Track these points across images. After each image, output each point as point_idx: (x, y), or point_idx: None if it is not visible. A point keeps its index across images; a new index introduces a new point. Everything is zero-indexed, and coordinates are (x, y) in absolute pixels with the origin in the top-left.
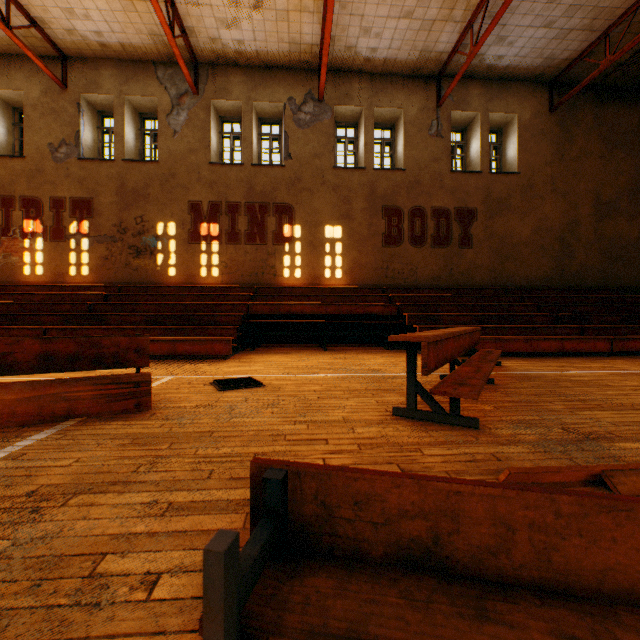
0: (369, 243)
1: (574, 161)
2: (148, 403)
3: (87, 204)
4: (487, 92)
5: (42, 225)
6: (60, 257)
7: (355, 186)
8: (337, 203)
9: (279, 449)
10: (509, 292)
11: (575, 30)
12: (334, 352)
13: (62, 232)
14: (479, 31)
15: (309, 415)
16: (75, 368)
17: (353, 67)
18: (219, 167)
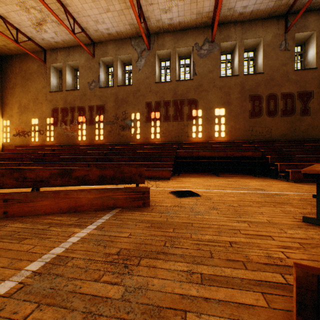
0: (241, 116)
1: None
2: (148, 203)
3: (102, 107)
4: None
5: (85, 118)
6: (92, 132)
7: (232, 85)
8: (222, 96)
9: (242, 240)
10: None
11: None
12: (224, 177)
13: (93, 121)
14: None
15: (242, 217)
16: (113, 183)
17: (231, 20)
18: (160, 84)
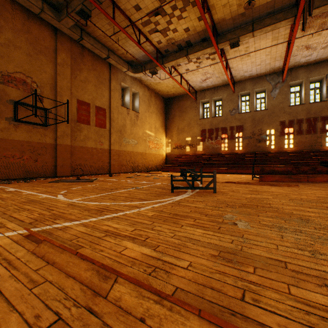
0: None
1: None
2: None
3: (241, 127)
4: None
5: (226, 135)
6: (232, 144)
7: None
8: None
9: None
10: None
11: None
12: None
13: (233, 137)
14: None
15: None
16: None
17: None
18: (292, 106)
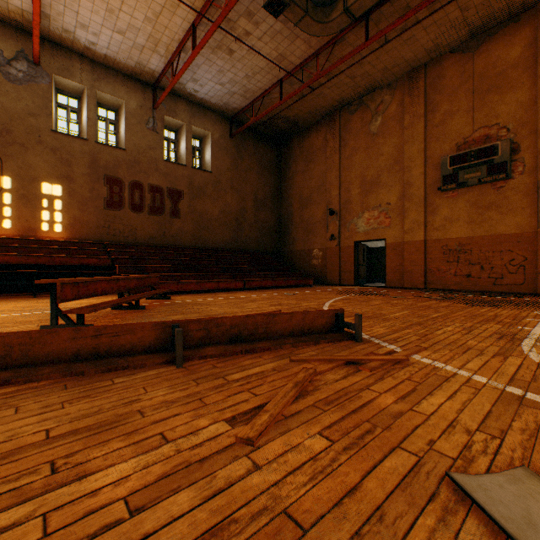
0: (92, 204)
1: (244, 172)
2: None
3: None
4: (191, 111)
5: None
6: None
7: (77, 152)
8: (57, 164)
9: None
10: (204, 251)
11: (237, 94)
12: (44, 298)
13: None
14: (176, 70)
15: None
16: None
17: (74, 48)
18: None
